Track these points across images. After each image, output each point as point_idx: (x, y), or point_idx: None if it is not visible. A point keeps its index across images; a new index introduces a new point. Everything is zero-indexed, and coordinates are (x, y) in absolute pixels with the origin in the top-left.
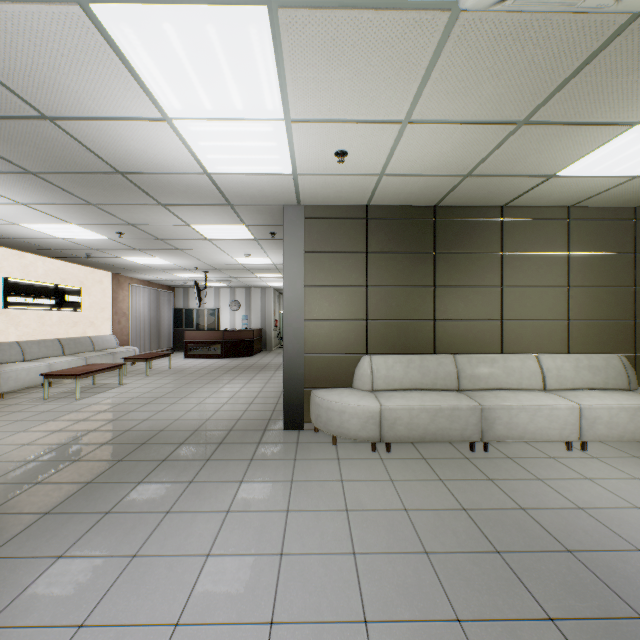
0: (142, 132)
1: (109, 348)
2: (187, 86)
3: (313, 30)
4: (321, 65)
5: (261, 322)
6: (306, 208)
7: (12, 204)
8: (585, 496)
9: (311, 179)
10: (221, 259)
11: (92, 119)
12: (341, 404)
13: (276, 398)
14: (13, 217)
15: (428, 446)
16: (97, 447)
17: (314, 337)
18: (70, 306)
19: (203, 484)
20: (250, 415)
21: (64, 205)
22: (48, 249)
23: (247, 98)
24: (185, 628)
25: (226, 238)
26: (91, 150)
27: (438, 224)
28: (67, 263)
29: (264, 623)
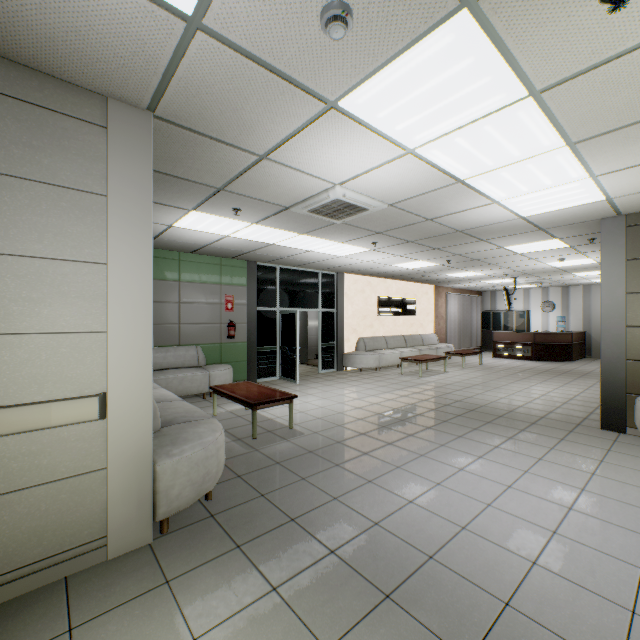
0: (478, 211)
1: (432, 344)
2: (511, 187)
3: (604, 141)
4: (617, 148)
5: (582, 324)
6: (628, 216)
7: (393, 257)
8: None
9: (628, 197)
10: (531, 266)
11: (450, 214)
12: None
13: (595, 403)
14: (390, 262)
15: None
16: (442, 405)
17: (639, 344)
18: (408, 312)
19: (519, 441)
20: (562, 411)
21: (419, 252)
22: (399, 275)
23: (554, 179)
24: (514, 489)
25: (537, 250)
26: (445, 225)
27: None
28: (407, 282)
29: (564, 506)
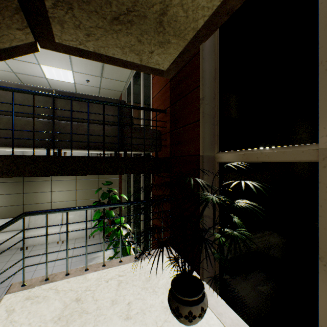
0: None
1: None
2: None
3: None
4: None
5: None
6: None
7: None
8: (30, 261)
9: None
10: None
11: None
12: None
13: None
14: None
15: (7, 251)
16: None
17: None
18: None
19: None
20: None
21: None
22: None
23: None
24: None
25: None
26: None
27: None
28: None
29: None
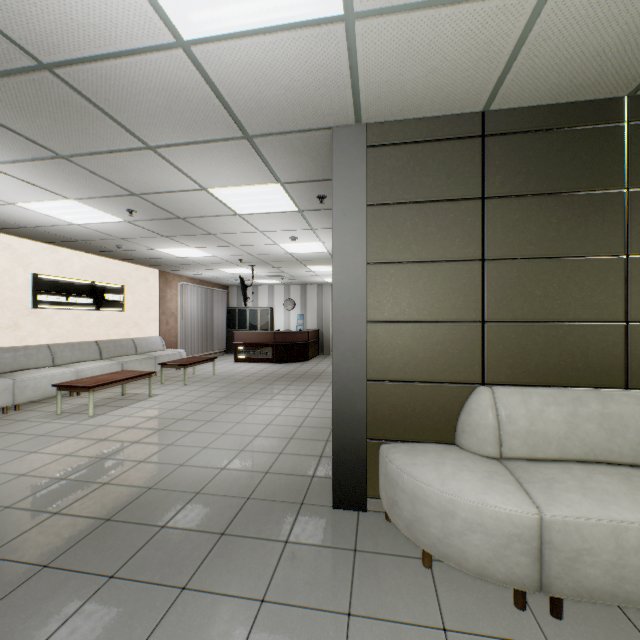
0: None
1: (154, 351)
2: None
3: None
4: None
5: (317, 323)
6: (370, 129)
7: None
8: None
9: (382, 32)
10: (264, 247)
11: None
12: (444, 494)
13: (327, 430)
14: None
15: None
16: (40, 521)
17: (384, 351)
18: (110, 305)
19: None
20: (285, 464)
21: (32, 162)
22: (76, 241)
23: None
24: None
25: (261, 211)
26: None
27: (634, 132)
28: (107, 259)
29: None
